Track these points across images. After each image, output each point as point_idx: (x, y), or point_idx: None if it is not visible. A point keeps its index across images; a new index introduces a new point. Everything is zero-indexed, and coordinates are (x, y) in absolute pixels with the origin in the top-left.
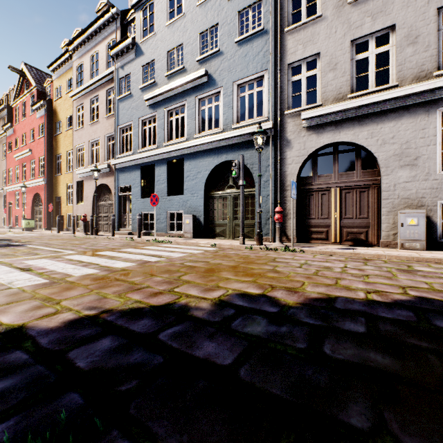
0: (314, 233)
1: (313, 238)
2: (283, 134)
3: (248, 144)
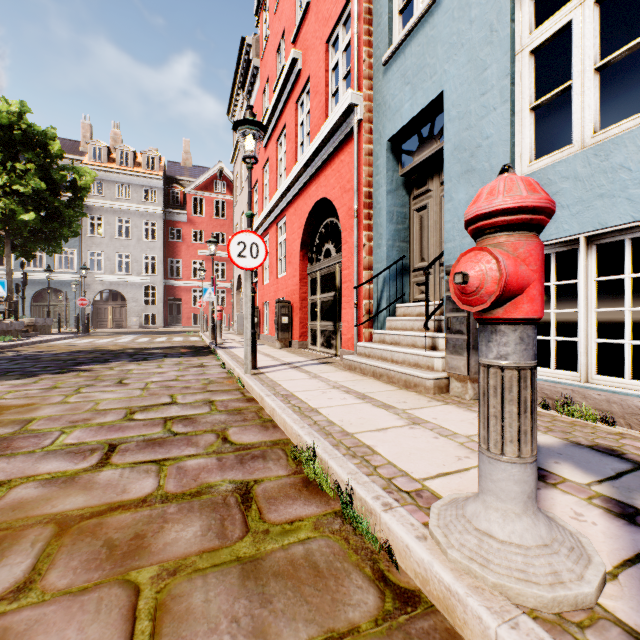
0: (102, 325)
1: (101, 327)
2: (86, 281)
3: (66, 282)
